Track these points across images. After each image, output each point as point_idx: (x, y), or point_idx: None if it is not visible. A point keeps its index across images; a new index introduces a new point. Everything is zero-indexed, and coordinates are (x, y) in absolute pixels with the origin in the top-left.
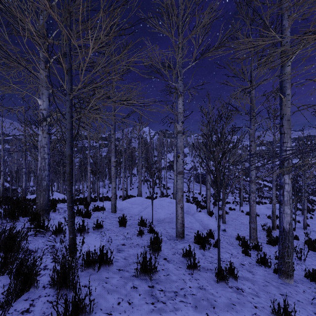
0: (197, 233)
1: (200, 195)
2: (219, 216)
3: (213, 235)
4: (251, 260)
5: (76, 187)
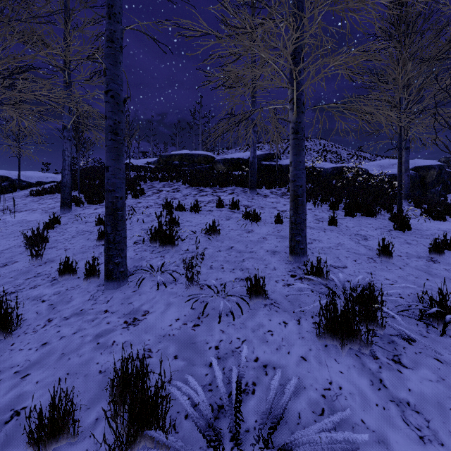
0: None
1: None
2: None
3: None
4: None
5: None
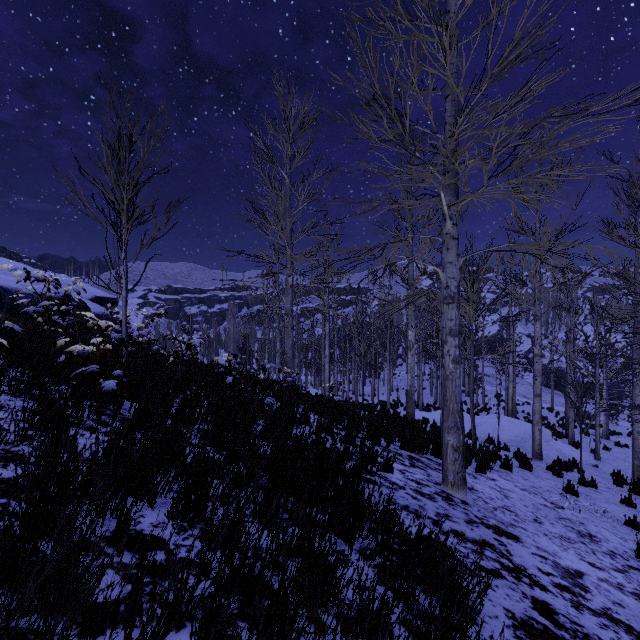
0: (557, 458)
1: (552, 413)
2: (591, 451)
3: (577, 464)
4: (622, 489)
5: (309, 379)
